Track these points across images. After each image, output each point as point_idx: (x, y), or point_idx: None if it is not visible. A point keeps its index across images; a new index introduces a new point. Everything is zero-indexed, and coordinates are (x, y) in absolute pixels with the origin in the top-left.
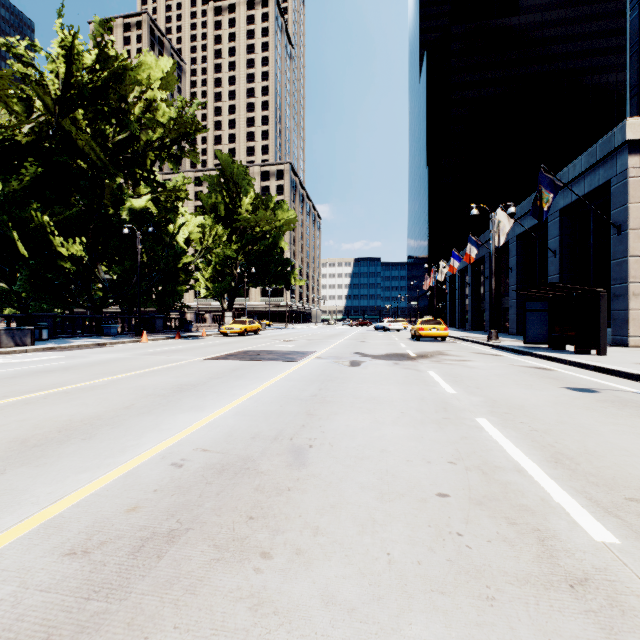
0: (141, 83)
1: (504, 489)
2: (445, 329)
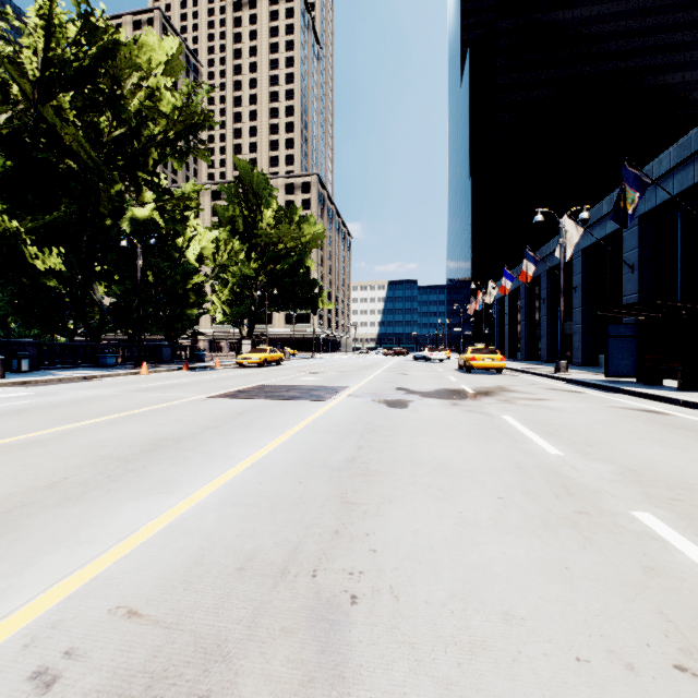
0: (140, 67)
1: None
2: (502, 359)
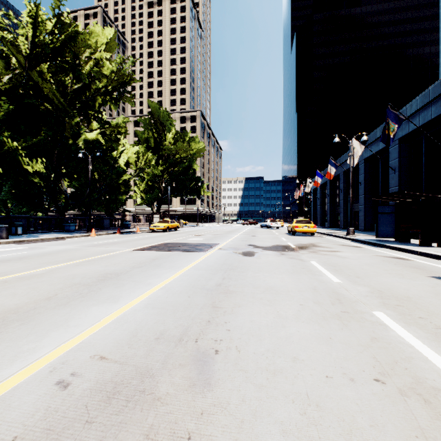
0: (91, 46)
1: None
2: (314, 227)
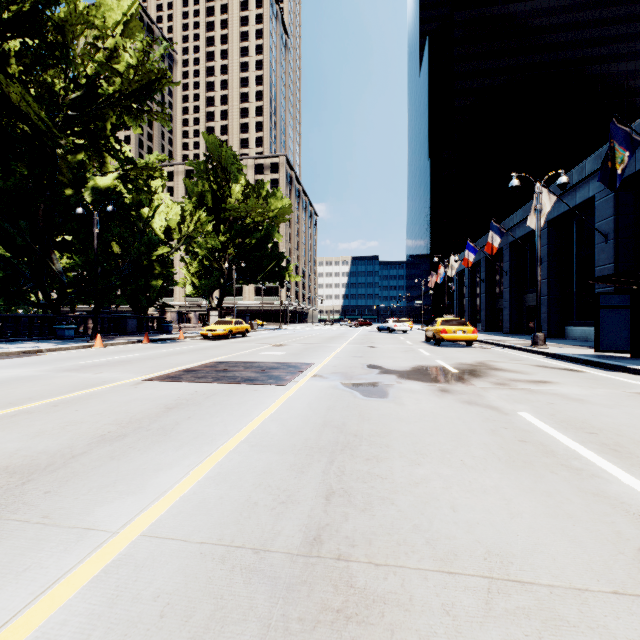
0: (95, 25)
1: None
2: (473, 331)
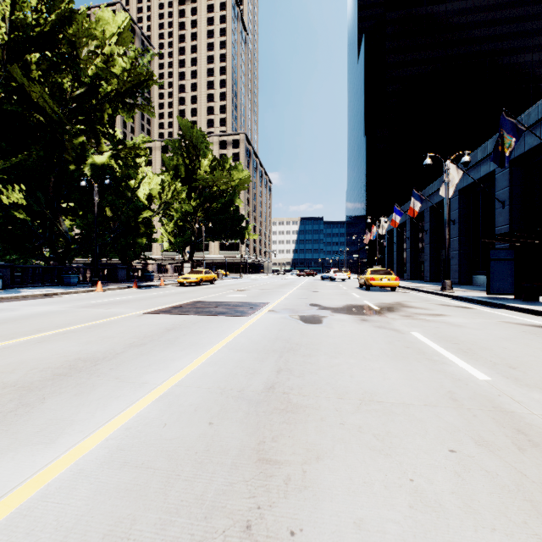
0: (96, 37)
1: None
2: (396, 279)
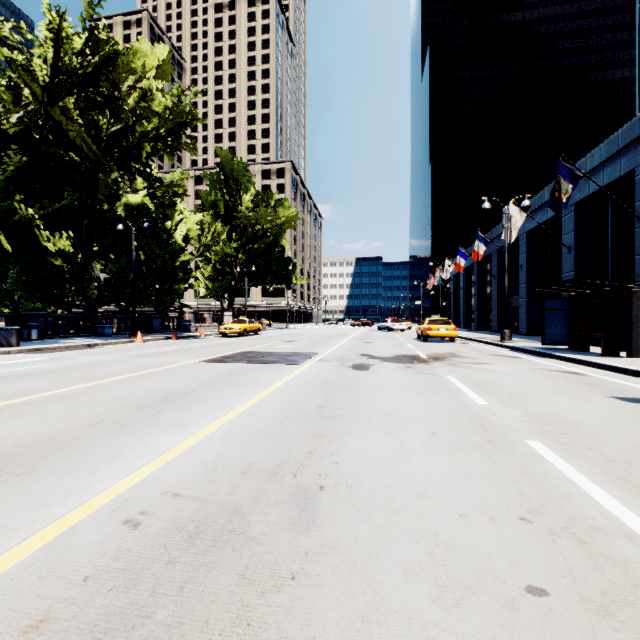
0: (135, 72)
1: (627, 577)
2: (454, 329)
